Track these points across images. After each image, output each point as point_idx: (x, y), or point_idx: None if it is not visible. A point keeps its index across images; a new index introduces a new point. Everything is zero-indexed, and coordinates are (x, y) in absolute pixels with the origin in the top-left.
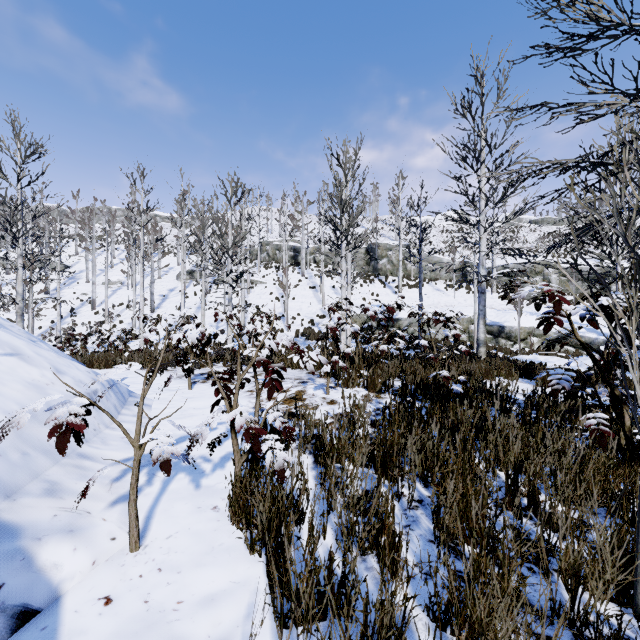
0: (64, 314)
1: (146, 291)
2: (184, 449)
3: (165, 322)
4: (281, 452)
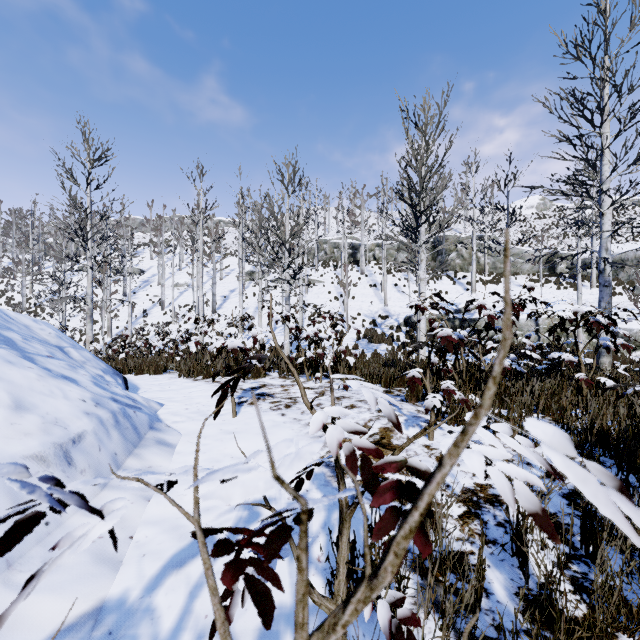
0: (138, 315)
1: (209, 292)
2: (191, 586)
3: (225, 322)
4: None
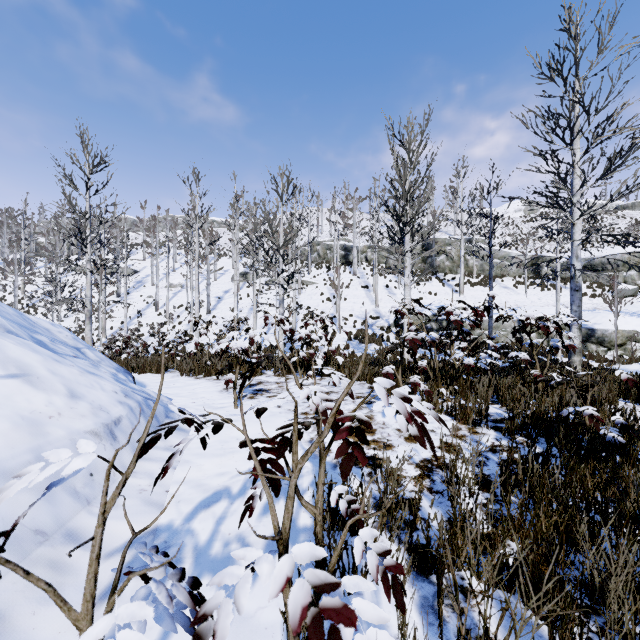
0: (132, 315)
1: (203, 293)
2: (216, 518)
3: (220, 323)
4: (383, 637)
